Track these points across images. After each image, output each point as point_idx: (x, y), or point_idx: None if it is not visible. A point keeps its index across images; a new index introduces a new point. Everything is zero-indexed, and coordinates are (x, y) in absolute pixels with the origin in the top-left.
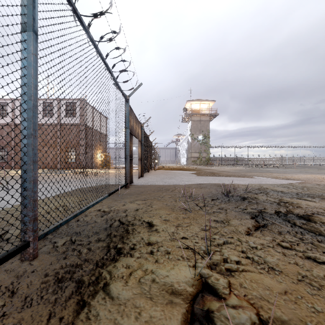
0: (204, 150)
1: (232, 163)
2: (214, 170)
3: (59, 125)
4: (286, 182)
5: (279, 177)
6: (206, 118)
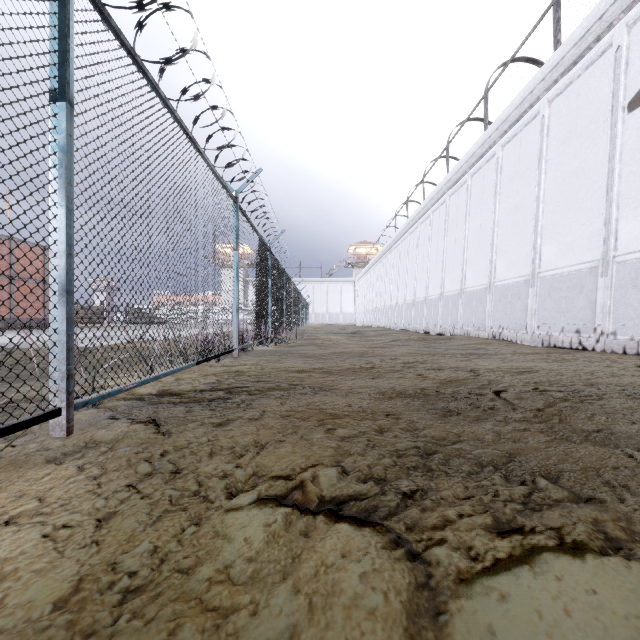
0: None
1: None
2: None
3: None
4: None
5: None
6: None
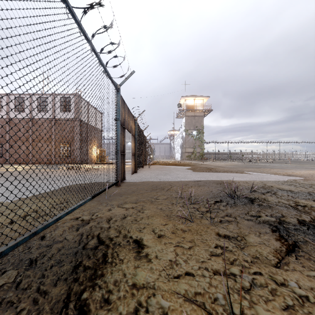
0: (198, 145)
1: (226, 158)
2: (209, 166)
3: (53, 120)
4: (288, 178)
5: (279, 174)
6: (201, 114)
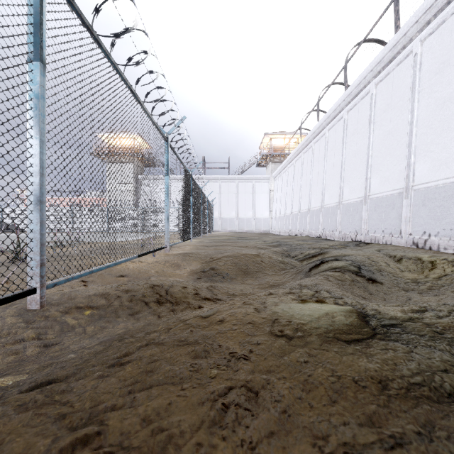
0: None
1: None
2: None
3: None
4: None
5: None
6: None
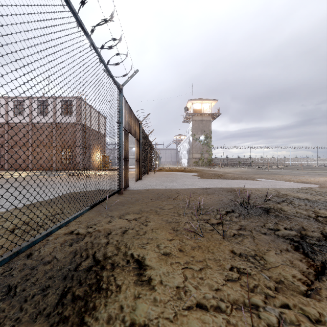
0: (206, 151)
1: (234, 164)
2: (217, 172)
3: (54, 125)
4: (303, 186)
5: (292, 181)
6: (208, 118)
